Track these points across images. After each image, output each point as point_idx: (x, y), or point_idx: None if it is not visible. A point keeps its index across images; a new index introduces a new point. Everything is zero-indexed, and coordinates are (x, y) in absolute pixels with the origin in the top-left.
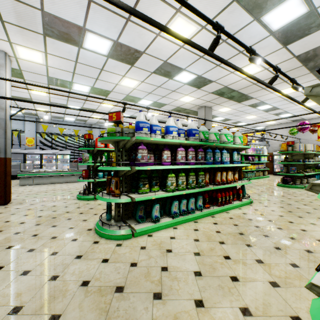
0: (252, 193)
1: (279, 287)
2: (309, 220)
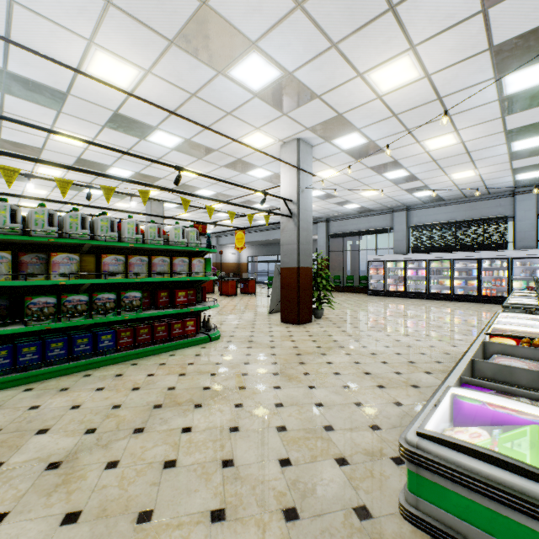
0: None
1: None
2: None
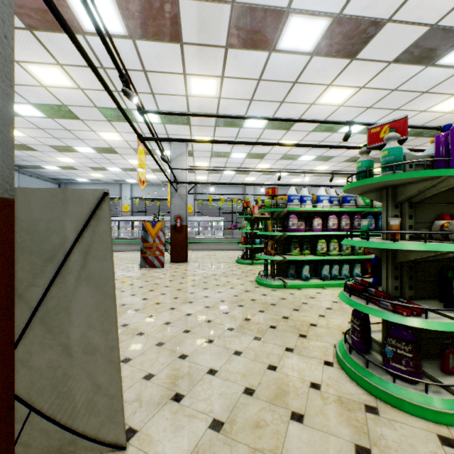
0: None
1: None
2: None
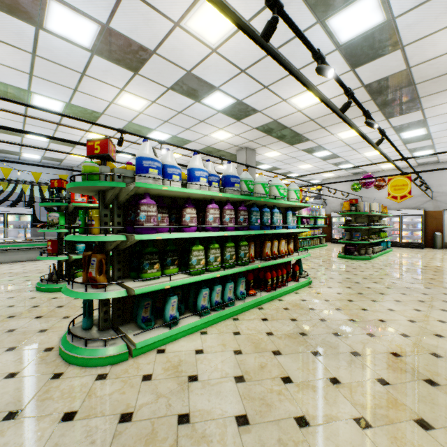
0: (310, 268)
1: (371, 428)
2: (385, 305)
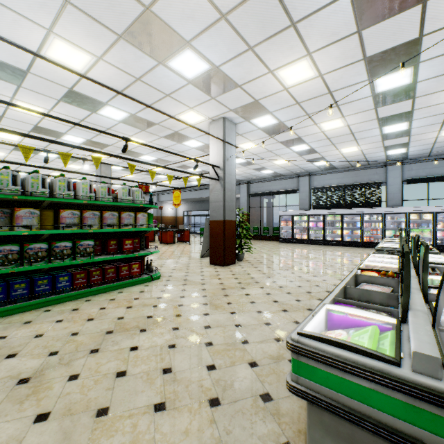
0: None
1: None
2: None
